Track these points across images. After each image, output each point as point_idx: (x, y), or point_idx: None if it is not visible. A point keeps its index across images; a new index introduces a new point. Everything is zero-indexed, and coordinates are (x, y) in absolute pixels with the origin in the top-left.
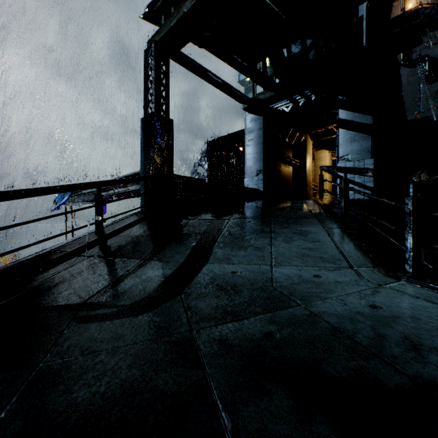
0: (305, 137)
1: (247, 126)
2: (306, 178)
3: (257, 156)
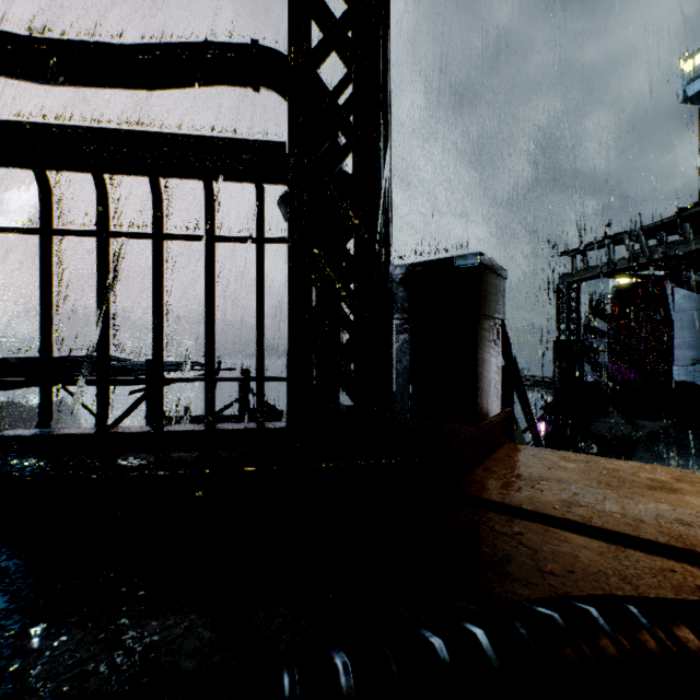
0: None
1: (676, 303)
2: None
3: (692, 342)
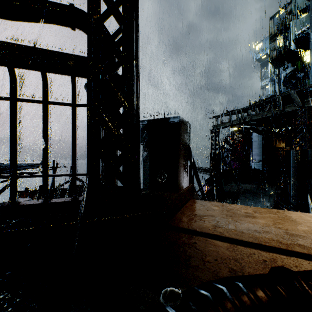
0: None
1: (253, 138)
2: None
3: (258, 153)
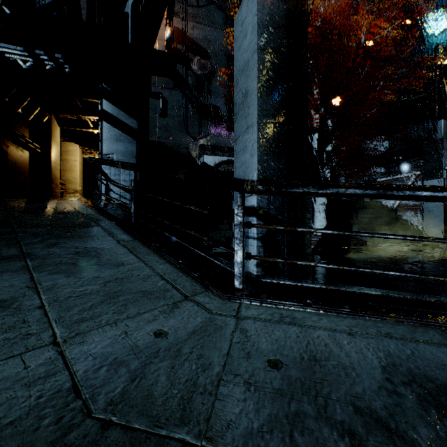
0: (50, 118)
1: None
2: (52, 171)
3: None
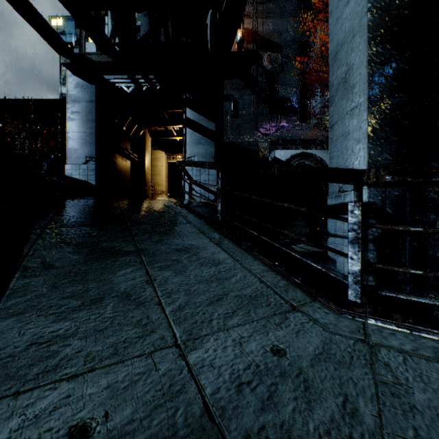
0: (145, 131)
1: (70, 91)
2: (146, 176)
3: (87, 137)
